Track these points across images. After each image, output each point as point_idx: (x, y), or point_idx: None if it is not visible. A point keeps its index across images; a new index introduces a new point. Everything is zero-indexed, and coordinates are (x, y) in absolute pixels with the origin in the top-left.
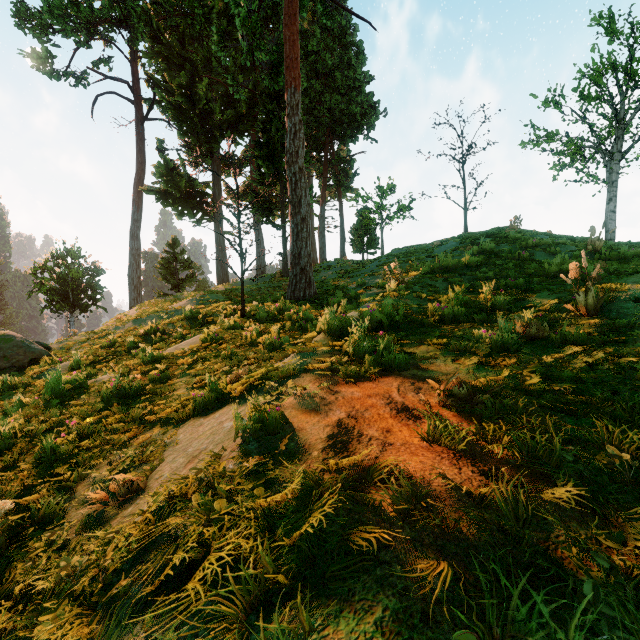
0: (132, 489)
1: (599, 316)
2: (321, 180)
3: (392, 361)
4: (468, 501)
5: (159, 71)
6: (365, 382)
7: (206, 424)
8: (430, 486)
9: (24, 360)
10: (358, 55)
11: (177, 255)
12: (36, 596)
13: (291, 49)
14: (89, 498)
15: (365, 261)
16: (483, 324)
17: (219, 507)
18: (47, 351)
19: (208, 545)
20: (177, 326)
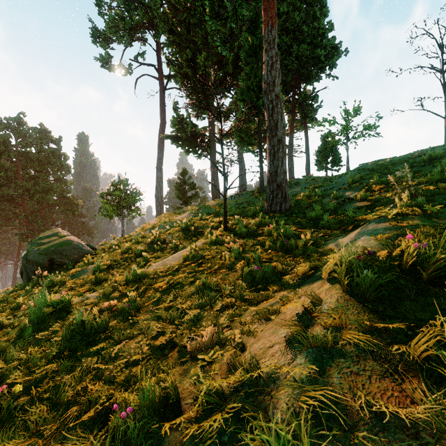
0: None
1: None
2: (289, 116)
3: None
4: None
5: (174, 54)
6: None
7: None
8: None
9: (77, 258)
10: (321, 8)
11: (185, 180)
12: None
13: None
14: None
15: (332, 176)
16: None
17: None
18: (93, 251)
19: None
20: (174, 236)
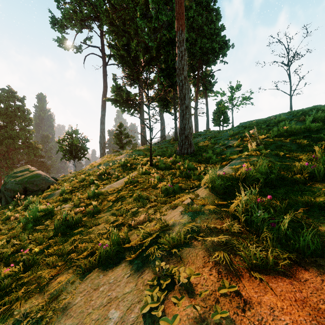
0: None
1: None
2: (195, 87)
3: (306, 245)
4: None
5: (113, 40)
6: (278, 279)
7: (100, 291)
8: None
9: (45, 186)
10: (216, 15)
11: (122, 131)
12: None
13: (179, 8)
14: None
15: (222, 131)
16: None
17: None
18: (56, 182)
19: None
20: (116, 170)
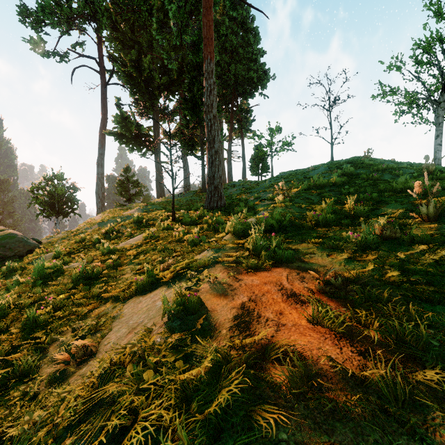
0: (87, 352)
1: (438, 221)
2: (229, 125)
3: (282, 256)
4: (351, 380)
5: (117, 50)
6: (262, 272)
7: (144, 302)
8: (318, 364)
9: (23, 251)
10: (255, 36)
11: (129, 178)
12: (7, 442)
13: (208, 32)
14: (55, 359)
15: (260, 181)
16: (348, 227)
17: (147, 378)
18: (39, 244)
19: (137, 411)
20: (128, 227)
